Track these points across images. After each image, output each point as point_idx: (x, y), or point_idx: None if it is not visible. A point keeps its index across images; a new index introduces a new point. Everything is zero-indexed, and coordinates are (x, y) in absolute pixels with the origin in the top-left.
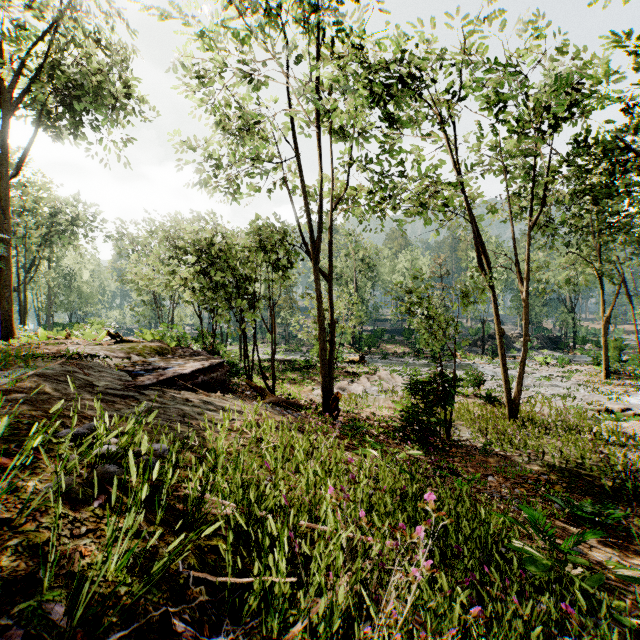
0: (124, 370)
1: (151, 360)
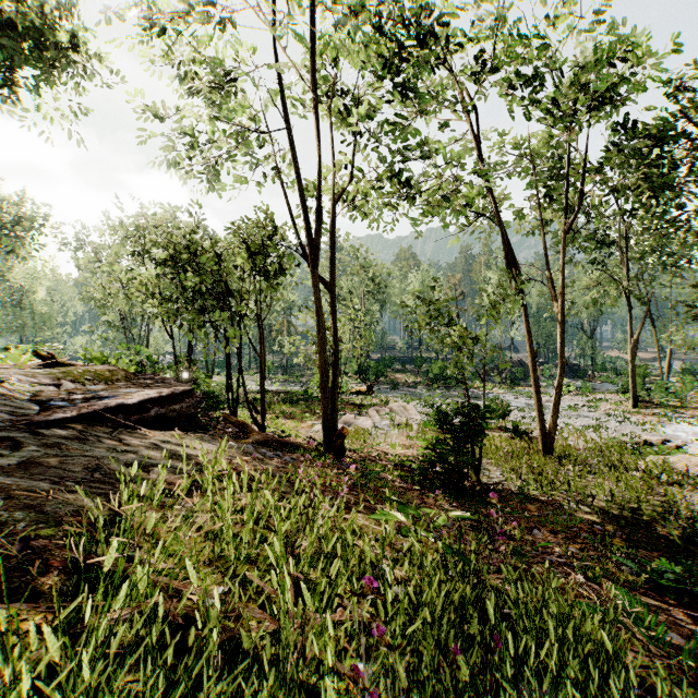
0: (35, 400)
1: (91, 388)
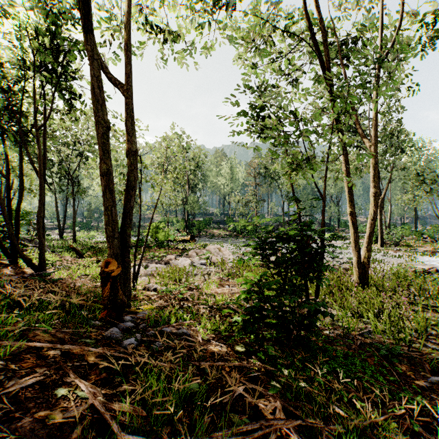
0: None
1: None
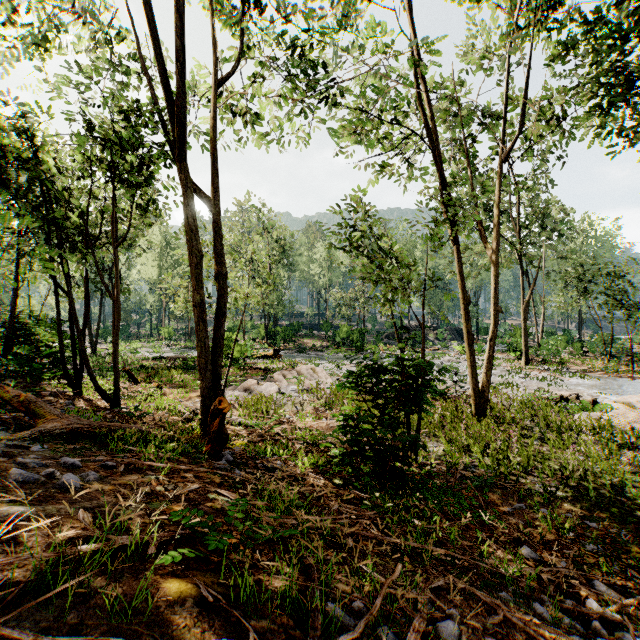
0: None
1: None
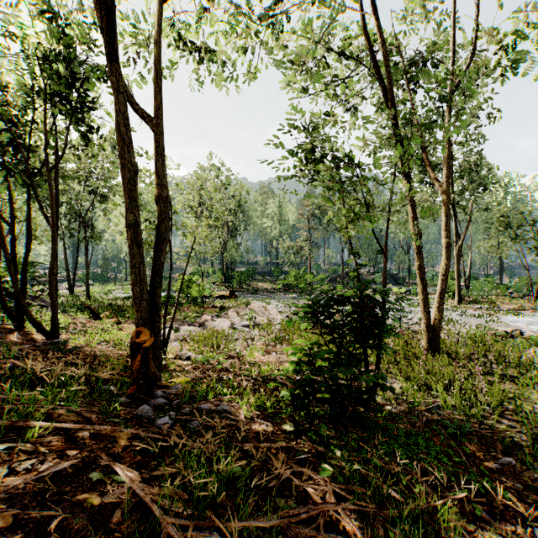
0: None
1: None
